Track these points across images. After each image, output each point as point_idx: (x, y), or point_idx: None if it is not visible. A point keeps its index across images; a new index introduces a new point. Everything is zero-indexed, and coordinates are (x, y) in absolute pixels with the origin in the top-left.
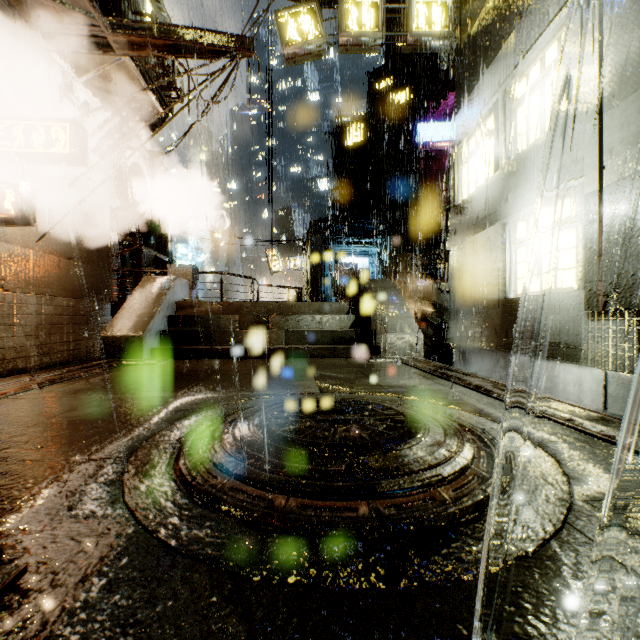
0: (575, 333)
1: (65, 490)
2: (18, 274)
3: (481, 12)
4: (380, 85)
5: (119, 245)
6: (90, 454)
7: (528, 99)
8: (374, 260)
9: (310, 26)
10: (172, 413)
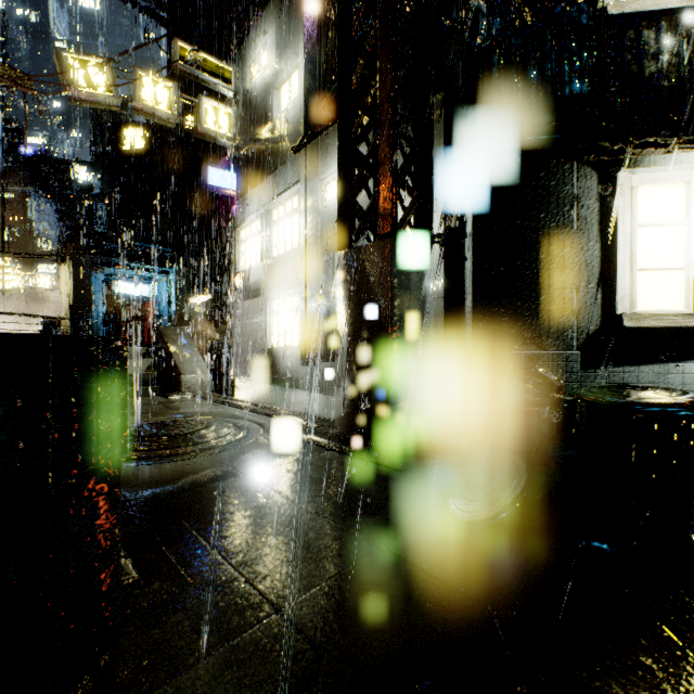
0: (298, 372)
1: None
2: None
3: (254, 141)
4: None
5: None
6: None
7: (279, 225)
8: (157, 288)
9: (100, 80)
10: None
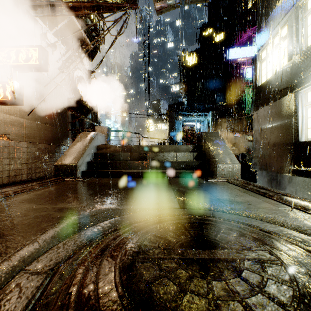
0: None
1: None
2: (17, 131)
3: None
4: (205, 33)
5: (72, 117)
6: None
7: None
8: (202, 124)
9: None
10: (67, 227)
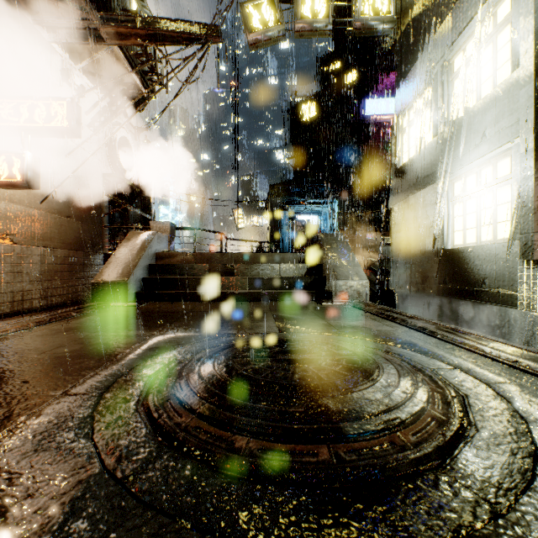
0: (510, 280)
1: (39, 426)
2: (25, 230)
3: None
4: (330, 68)
5: (110, 206)
6: (69, 389)
7: (465, 71)
8: (324, 218)
9: (270, 15)
10: (147, 350)
